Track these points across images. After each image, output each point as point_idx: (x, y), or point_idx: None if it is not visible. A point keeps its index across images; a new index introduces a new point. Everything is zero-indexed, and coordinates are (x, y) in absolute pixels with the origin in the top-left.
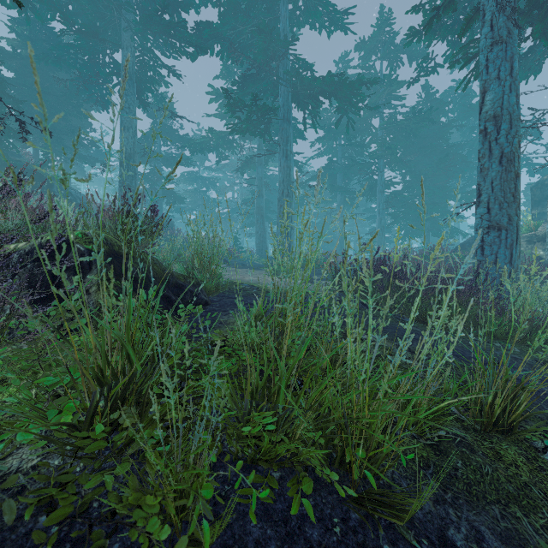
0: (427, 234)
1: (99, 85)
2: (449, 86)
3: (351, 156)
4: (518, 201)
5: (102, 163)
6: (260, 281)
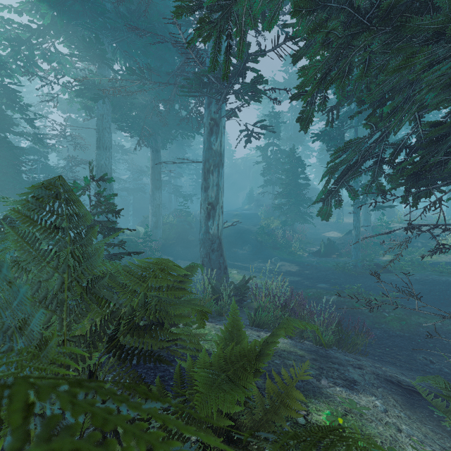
0: None
1: None
2: None
3: None
4: None
5: None
6: None
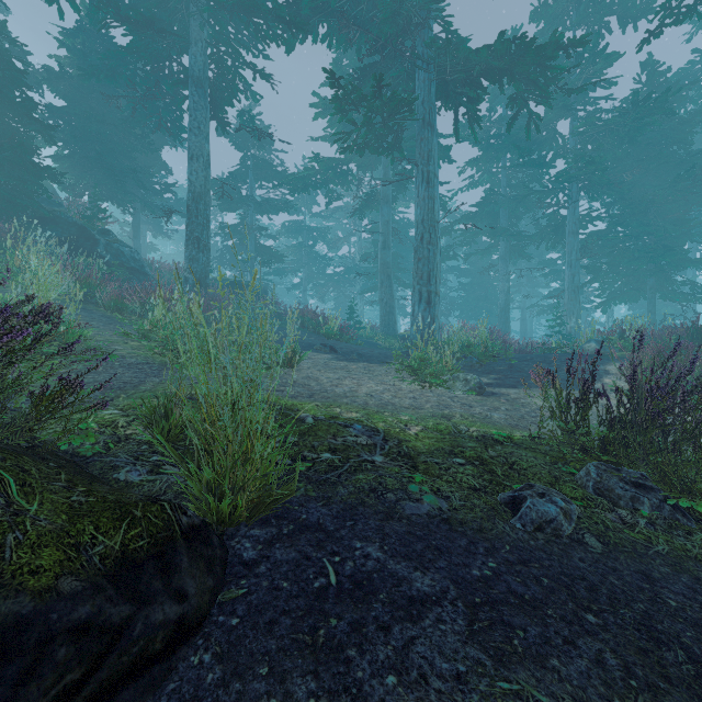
0: (651, 296)
1: (168, 105)
2: (688, 61)
3: (522, 182)
4: None
5: (179, 213)
6: (388, 398)
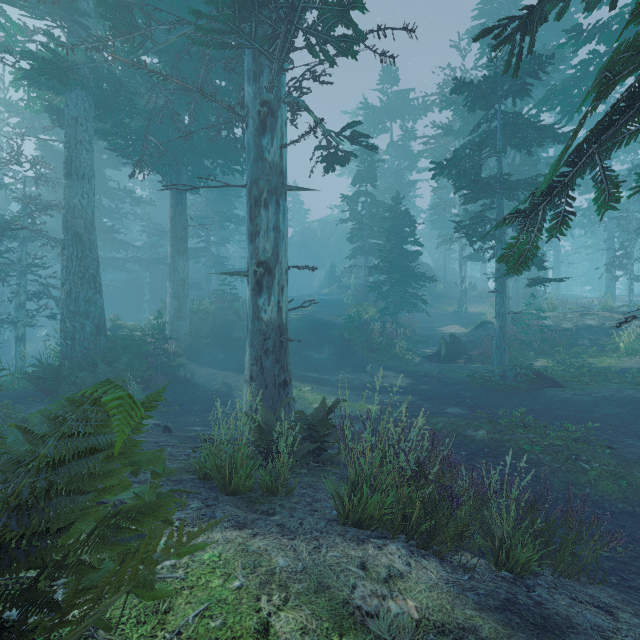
0: None
1: None
2: None
3: None
4: (613, 281)
5: None
6: None
